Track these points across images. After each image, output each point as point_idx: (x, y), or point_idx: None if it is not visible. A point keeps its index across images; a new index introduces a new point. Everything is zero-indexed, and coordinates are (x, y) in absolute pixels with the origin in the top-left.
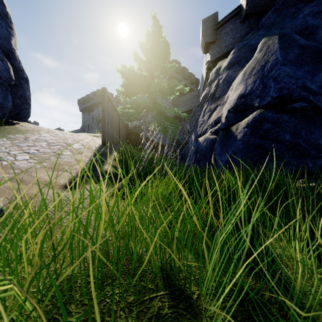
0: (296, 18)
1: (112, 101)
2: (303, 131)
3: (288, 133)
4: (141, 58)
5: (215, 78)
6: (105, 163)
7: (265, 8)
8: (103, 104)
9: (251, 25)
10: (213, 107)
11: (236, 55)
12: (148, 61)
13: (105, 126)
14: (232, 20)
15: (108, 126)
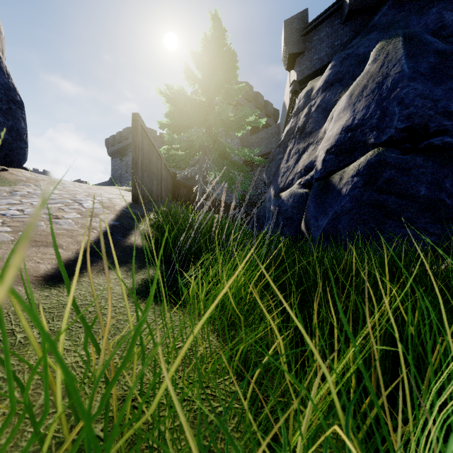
0: (426, 14)
1: (150, 136)
2: (448, 181)
3: (424, 184)
4: (195, 75)
5: (305, 104)
6: (134, 232)
7: (379, 1)
8: (135, 139)
9: (357, 27)
10: (302, 147)
11: (336, 70)
12: (206, 78)
13: (138, 173)
14: (329, 21)
15: (144, 173)
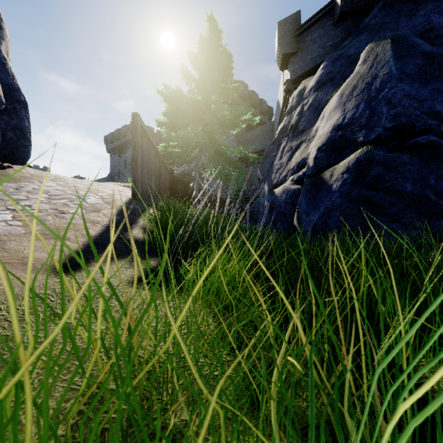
0: (414, 17)
1: (148, 134)
2: (433, 178)
3: (410, 180)
4: (191, 75)
5: (298, 103)
6: (135, 226)
7: (369, 4)
8: (135, 138)
9: (348, 28)
10: (295, 144)
11: (328, 70)
12: (202, 78)
13: (138, 170)
14: (321, 22)
15: (143, 170)
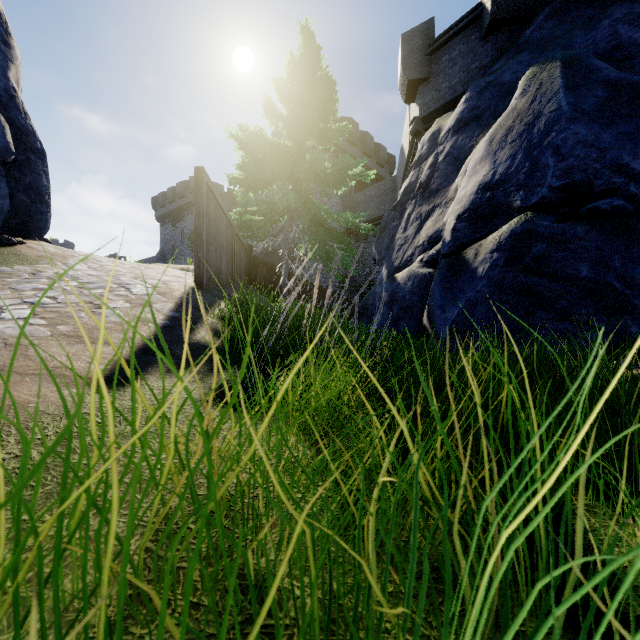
0: (595, 28)
1: (217, 196)
2: (618, 258)
3: (586, 262)
4: (278, 110)
5: (429, 151)
6: (200, 326)
7: (532, 9)
8: (199, 202)
9: (502, 44)
10: (426, 210)
11: (473, 104)
12: (293, 116)
13: (203, 247)
14: (464, 35)
15: (210, 247)
